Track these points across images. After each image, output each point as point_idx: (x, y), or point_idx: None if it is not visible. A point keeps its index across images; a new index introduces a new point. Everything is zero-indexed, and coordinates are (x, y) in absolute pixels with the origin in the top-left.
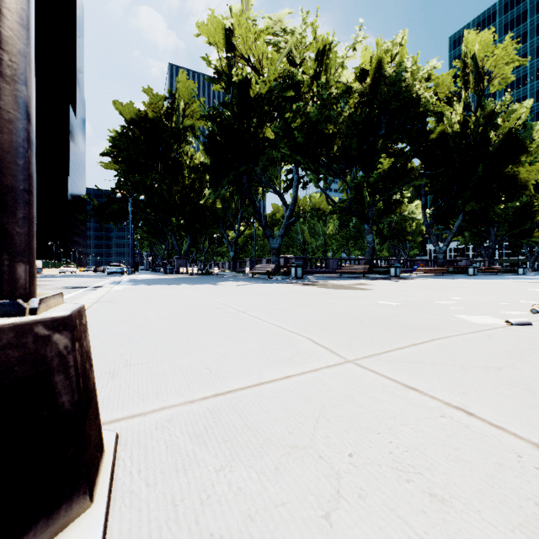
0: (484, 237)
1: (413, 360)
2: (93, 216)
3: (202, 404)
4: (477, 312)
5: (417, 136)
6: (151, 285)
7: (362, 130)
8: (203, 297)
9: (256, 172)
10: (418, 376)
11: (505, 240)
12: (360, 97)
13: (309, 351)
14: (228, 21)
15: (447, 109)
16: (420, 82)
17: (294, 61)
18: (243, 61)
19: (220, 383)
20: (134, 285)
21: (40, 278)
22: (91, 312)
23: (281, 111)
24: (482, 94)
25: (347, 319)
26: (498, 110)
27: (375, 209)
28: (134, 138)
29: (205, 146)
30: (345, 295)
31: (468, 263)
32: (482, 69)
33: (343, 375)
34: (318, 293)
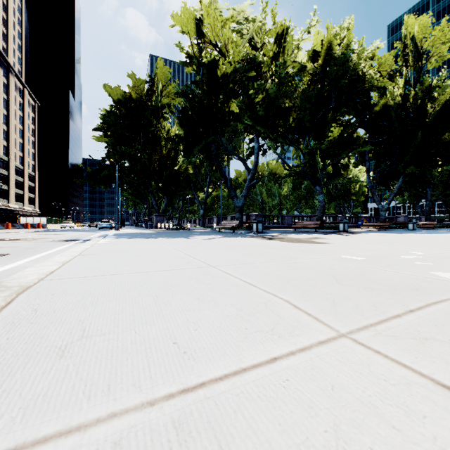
0: (420, 196)
1: (424, 336)
2: (87, 180)
3: (165, 410)
4: (449, 269)
5: (362, 108)
6: (132, 238)
7: (314, 104)
8: (176, 250)
9: (222, 141)
10: (446, 364)
11: (441, 199)
12: (312, 75)
13: (291, 319)
14: (199, 13)
15: (390, 85)
16: (365, 62)
17: (255, 45)
18: (212, 47)
19: (189, 369)
20: (117, 238)
21: (43, 232)
22: (69, 265)
23: (244, 88)
24: (420, 71)
25: (319, 276)
26: (435, 85)
27: (325, 172)
28: (120, 115)
29: (179, 120)
30: (306, 248)
31: (406, 219)
32: (420, 49)
33: (343, 358)
34: (281, 247)
